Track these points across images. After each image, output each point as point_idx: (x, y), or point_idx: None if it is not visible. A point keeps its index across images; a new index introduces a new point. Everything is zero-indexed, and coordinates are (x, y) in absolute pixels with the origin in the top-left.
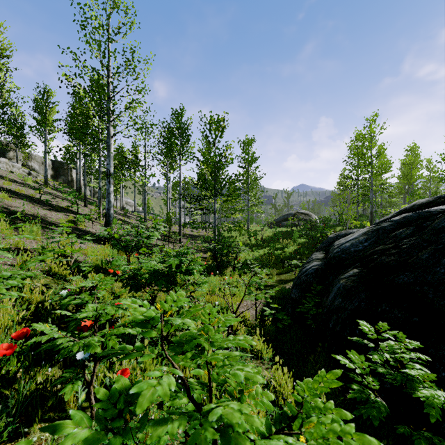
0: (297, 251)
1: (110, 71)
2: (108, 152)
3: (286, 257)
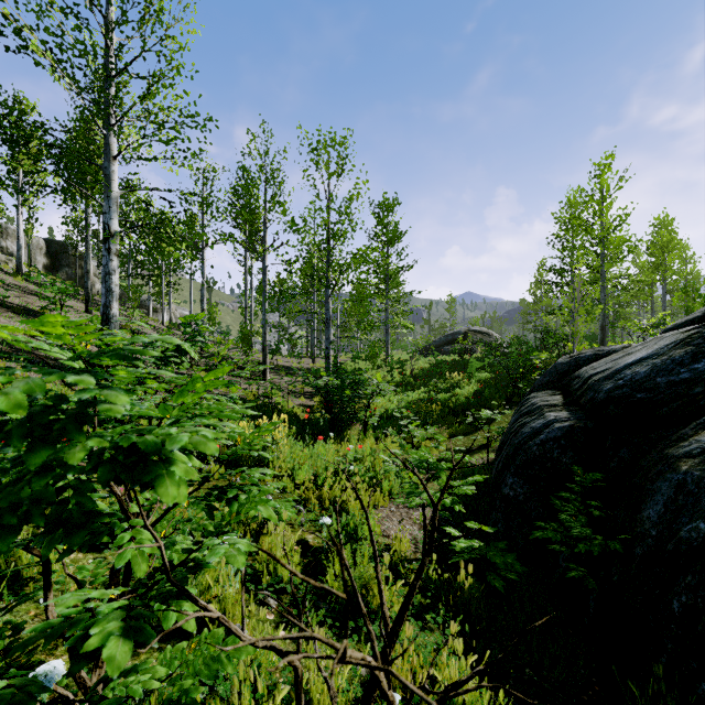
0: (481, 393)
1: (110, 23)
2: (107, 189)
3: (460, 405)
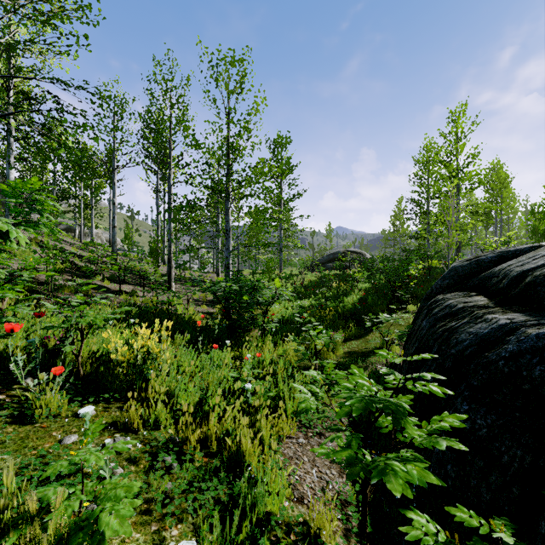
0: (366, 300)
1: None
2: None
3: (348, 311)
